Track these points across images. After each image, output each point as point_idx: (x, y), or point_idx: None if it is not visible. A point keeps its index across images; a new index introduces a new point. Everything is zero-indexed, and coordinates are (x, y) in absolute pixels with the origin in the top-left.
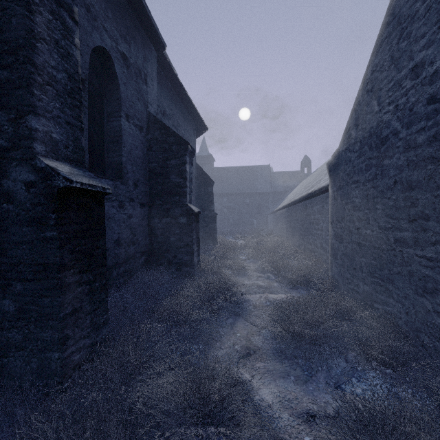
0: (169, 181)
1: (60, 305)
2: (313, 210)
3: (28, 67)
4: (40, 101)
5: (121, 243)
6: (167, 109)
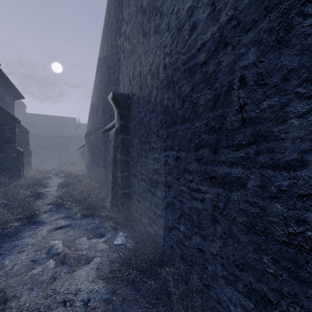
0: (5, 135)
1: None
2: None
3: None
4: None
5: None
6: None
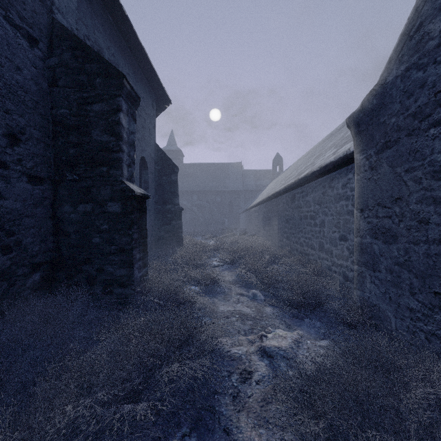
0: (90, 140)
1: None
2: (306, 200)
3: None
4: None
5: None
6: (105, 51)
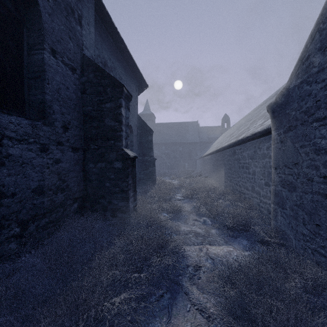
0: (104, 124)
1: None
2: (243, 155)
3: None
4: None
5: (43, 191)
6: (108, 61)
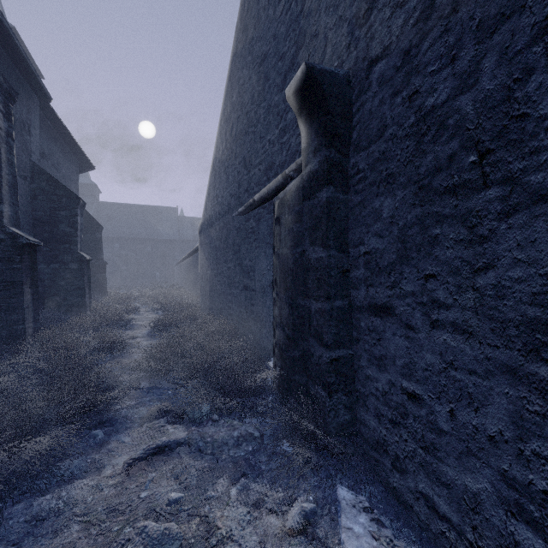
0: (58, 230)
1: (24, 301)
2: None
3: (0, 179)
4: (4, 195)
5: None
6: (46, 149)
